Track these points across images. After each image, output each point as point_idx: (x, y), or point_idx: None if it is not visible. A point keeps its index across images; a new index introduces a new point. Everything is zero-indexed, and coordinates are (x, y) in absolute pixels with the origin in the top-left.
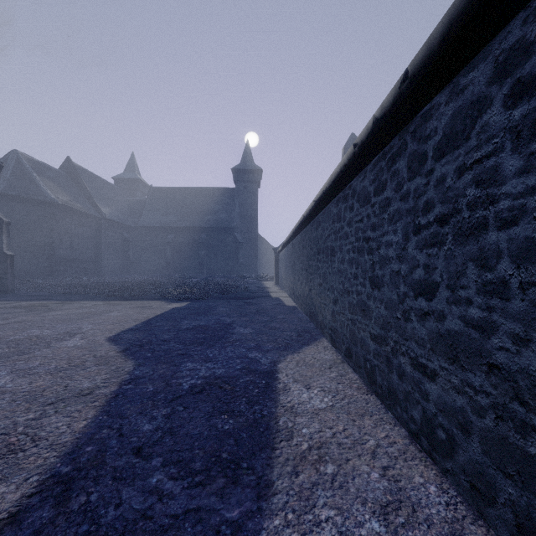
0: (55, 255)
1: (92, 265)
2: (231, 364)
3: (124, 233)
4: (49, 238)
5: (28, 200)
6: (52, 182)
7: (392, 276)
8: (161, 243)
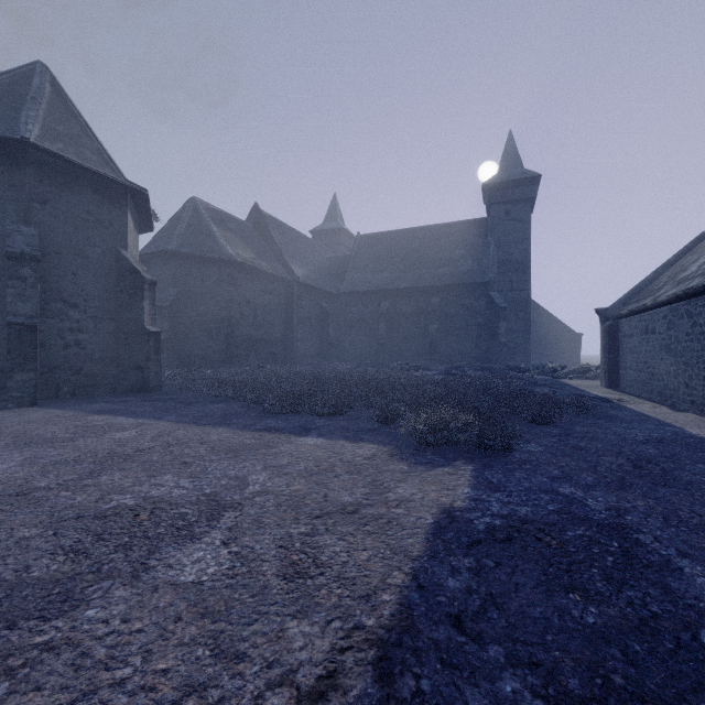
0: (234, 335)
1: (282, 349)
2: None
3: (322, 302)
4: (227, 310)
5: (203, 260)
6: (233, 235)
7: None
8: (371, 315)
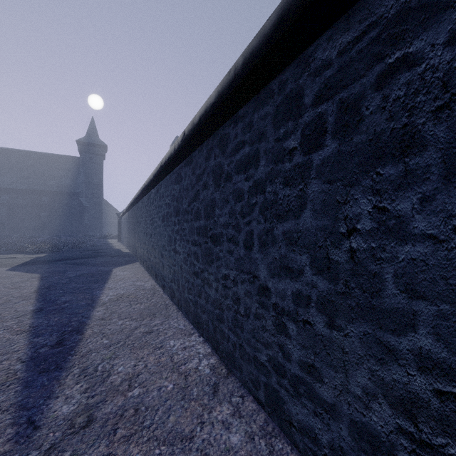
0: None
1: None
2: (91, 271)
3: None
4: None
5: None
6: None
7: (148, 233)
8: None
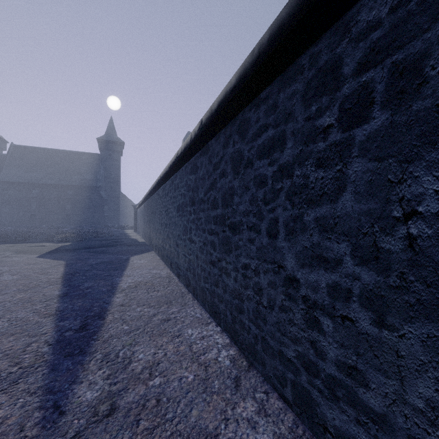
0: None
1: None
2: (110, 258)
3: None
4: None
5: None
6: None
7: (163, 223)
8: (24, 197)
